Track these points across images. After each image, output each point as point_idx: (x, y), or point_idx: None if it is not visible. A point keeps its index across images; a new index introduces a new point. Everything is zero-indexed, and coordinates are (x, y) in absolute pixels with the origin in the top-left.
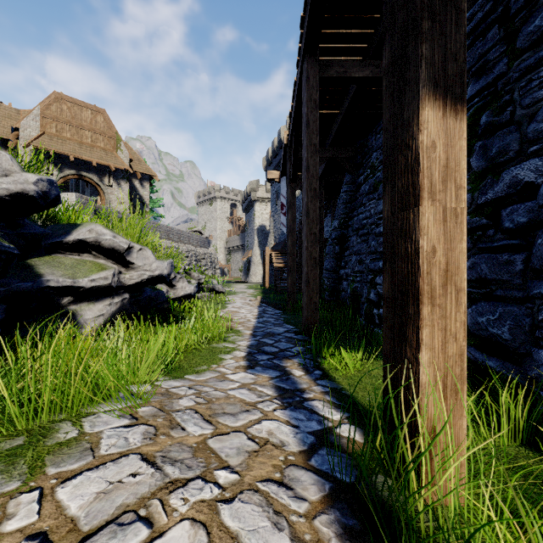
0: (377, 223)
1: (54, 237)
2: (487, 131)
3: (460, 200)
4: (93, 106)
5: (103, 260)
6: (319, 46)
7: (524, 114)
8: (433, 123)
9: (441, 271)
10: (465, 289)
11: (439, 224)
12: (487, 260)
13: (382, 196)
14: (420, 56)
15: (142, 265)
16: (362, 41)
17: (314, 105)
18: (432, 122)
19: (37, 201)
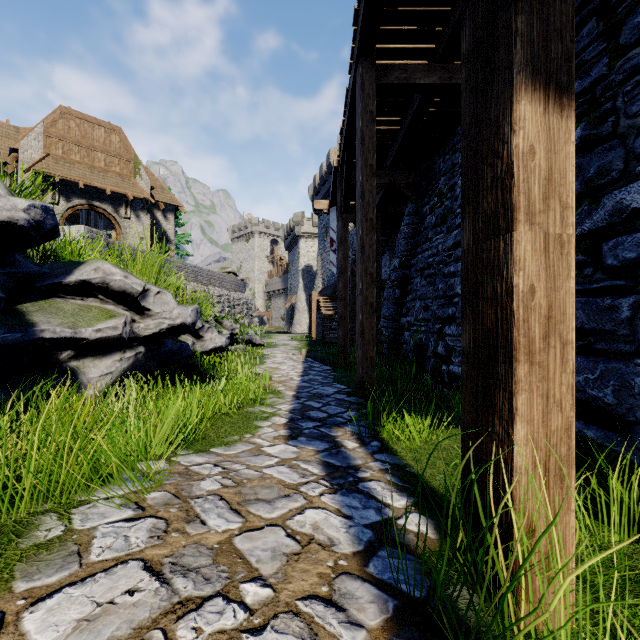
0: (446, 261)
1: (52, 278)
2: (583, 147)
3: (566, 224)
4: (107, 123)
5: (112, 305)
6: (376, 46)
7: (631, 124)
8: (532, 121)
9: (542, 318)
10: (573, 342)
11: (539, 255)
12: (584, 306)
13: (452, 229)
14: (514, 32)
15: (160, 312)
16: (429, 41)
17: (370, 118)
18: (530, 120)
19: (29, 232)
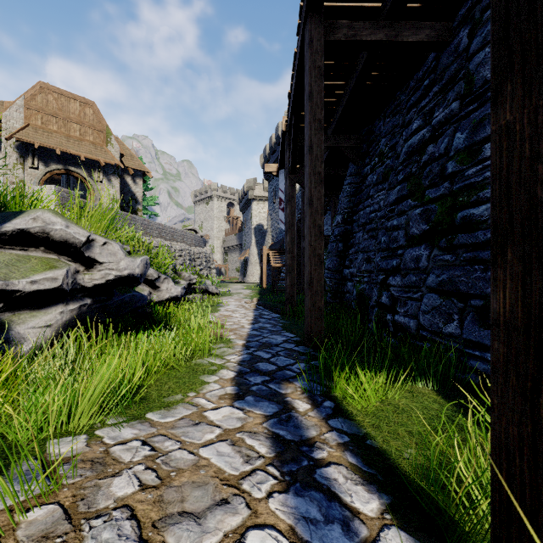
0: (389, 216)
1: None
2: None
3: None
4: (82, 98)
5: (54, 256)
6: (324, 5)
7: None
8: None
9: None
10: None
11: None
12: None
13: (394, 185)
14: None
15: (106, 263)
16: None
17: (318, 73)
18: None
19: None
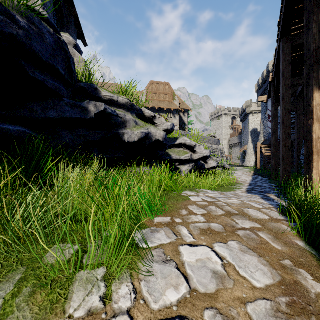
0: None
1: (171, 143)
2: None
3: None
4: (164, 82)
5: (186, 150)
6: (291, 28)
7: None
8: (318, 97)
9: None
10: None
11: None
12: None
13: None
14: (312, 77)
15: (199, 152)
16: None
17: (287, 63)
18: (317, 97)
19: (170, 131)
